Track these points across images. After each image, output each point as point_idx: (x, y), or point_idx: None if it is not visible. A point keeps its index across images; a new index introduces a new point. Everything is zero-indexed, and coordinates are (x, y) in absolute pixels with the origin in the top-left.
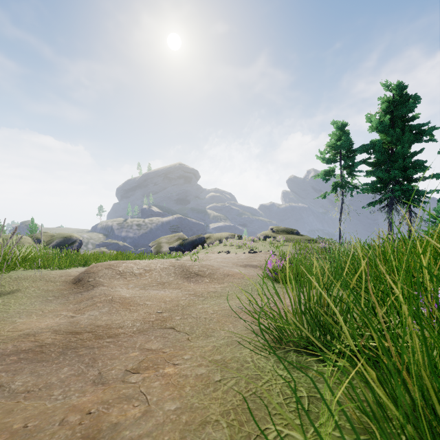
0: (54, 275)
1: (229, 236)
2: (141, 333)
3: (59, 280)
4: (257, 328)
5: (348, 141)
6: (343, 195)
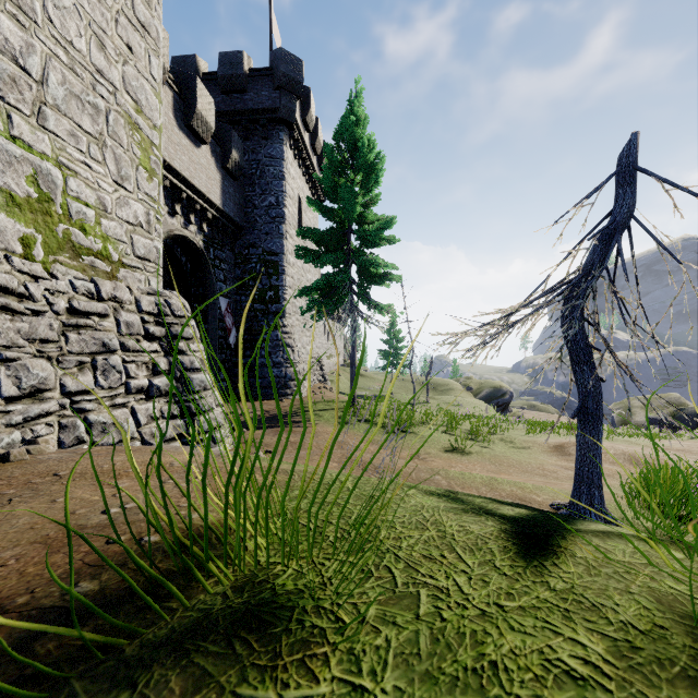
0: (540, 442)
1: None
2: None
3: (545, 446)
4: None
5: None
6: None
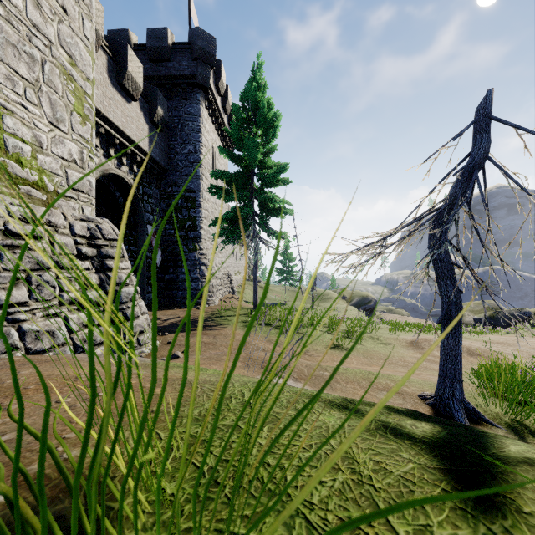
0: (399, 339)
1: None
2: None
3: (403, 342)
4: None
5: None
6: None
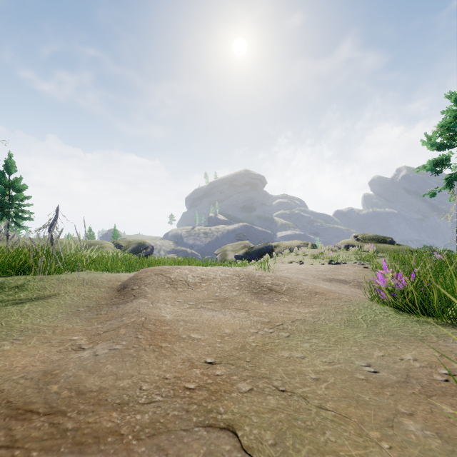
0: (103, 279)
1: (301, 245)
2: (154, 438)
3: (105, 286)
4: None
5: None
6: None
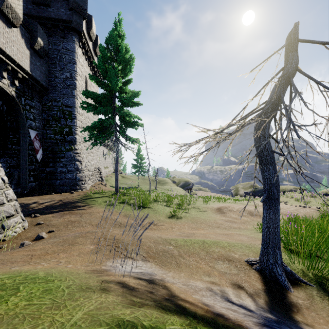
0: (210, 207)
1: (293, 189)
2: (240, 223)
3: (213, 209)
4: None
5: None
6: None
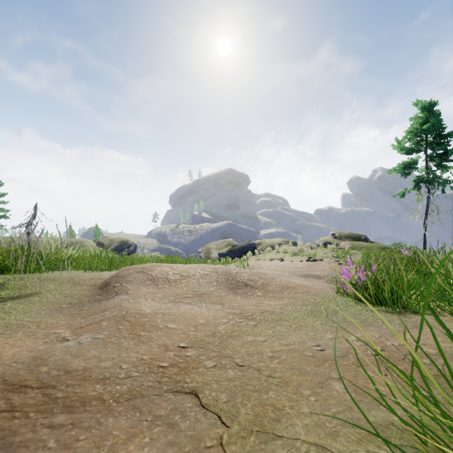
0: (85, 277)
1: (283, 243)
2: (131, 401)
3: (87, 284)
4: (379, 420)
5: (437, 124)
6: (429, 192)
